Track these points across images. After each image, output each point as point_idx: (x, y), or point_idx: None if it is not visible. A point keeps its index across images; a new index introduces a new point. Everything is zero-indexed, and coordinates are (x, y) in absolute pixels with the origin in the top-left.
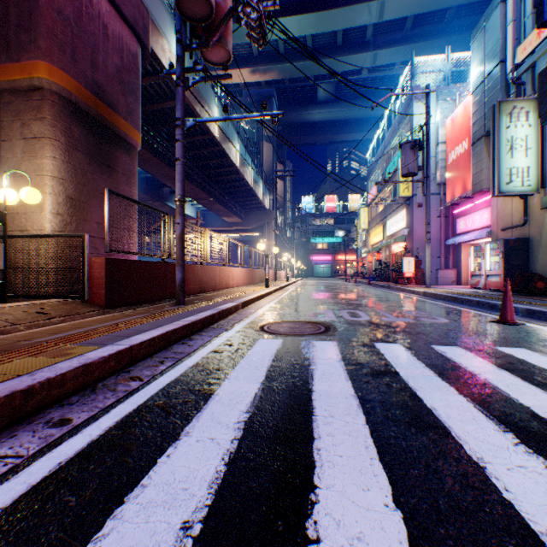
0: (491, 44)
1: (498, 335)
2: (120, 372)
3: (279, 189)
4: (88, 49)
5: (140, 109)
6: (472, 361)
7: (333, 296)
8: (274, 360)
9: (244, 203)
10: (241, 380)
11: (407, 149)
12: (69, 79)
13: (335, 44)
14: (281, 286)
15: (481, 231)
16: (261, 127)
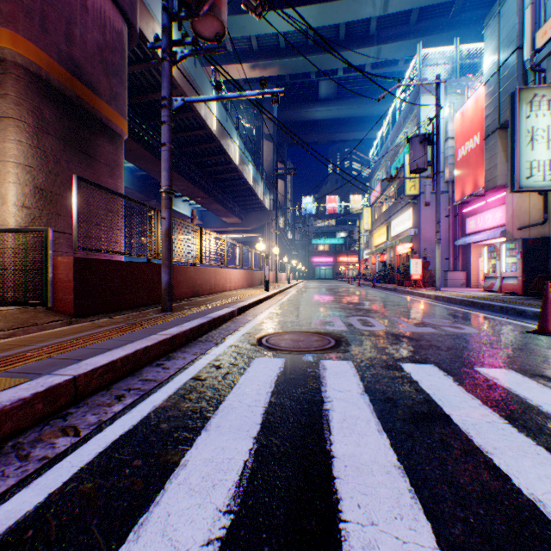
0: (506, 30)
1: (549, 351)
2: (51, 417)
3: (279, 189)
4: (62, 19)
5: (126, 94)
6: (541, 395)
7: (338, 299)
8: (274, 393)
9: (244, 203)
10: (225, 433)
11: (416, 144)
12: (38, 52)
13: (337, 39)
14: (282, 289)
15: (494, 230)
16: (262, 125)
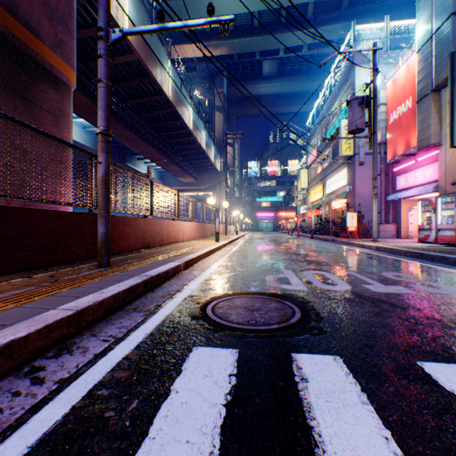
0: None
1: None
2: None
3: (228, 154)
4: None
5: (74, 44)
6: None
7: (285, 250)
8: None
9: (198, 165)
10: None
11: (355, 106)
12: None
13: (279, 22)
14: (231, 240)
15: (426, 186)
16: (213, 99)
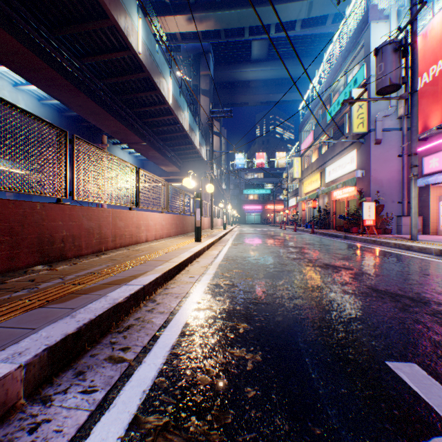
0: None
1: None
2: None
3: (215, 144)
4: None
5: None
6: None
7: (302, 257)
8: None
9: (181, 152)
10: None
11: (388, 53)
12: None
13: None
14: (218, 237)
15: None
16: (199, 82)
